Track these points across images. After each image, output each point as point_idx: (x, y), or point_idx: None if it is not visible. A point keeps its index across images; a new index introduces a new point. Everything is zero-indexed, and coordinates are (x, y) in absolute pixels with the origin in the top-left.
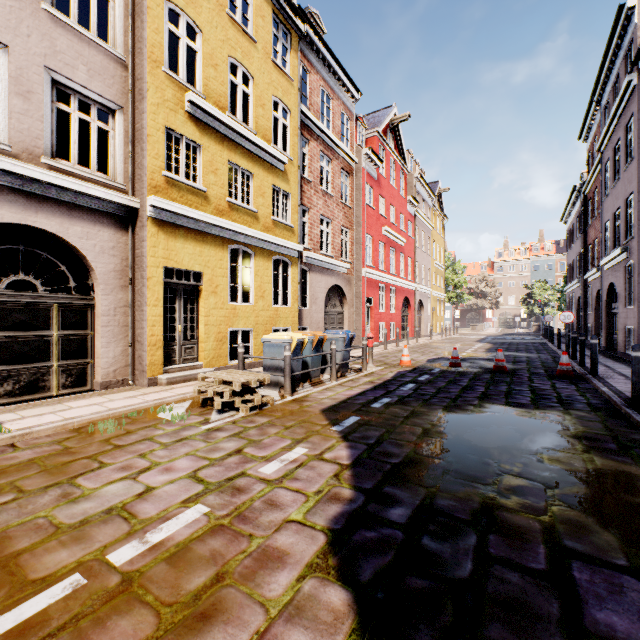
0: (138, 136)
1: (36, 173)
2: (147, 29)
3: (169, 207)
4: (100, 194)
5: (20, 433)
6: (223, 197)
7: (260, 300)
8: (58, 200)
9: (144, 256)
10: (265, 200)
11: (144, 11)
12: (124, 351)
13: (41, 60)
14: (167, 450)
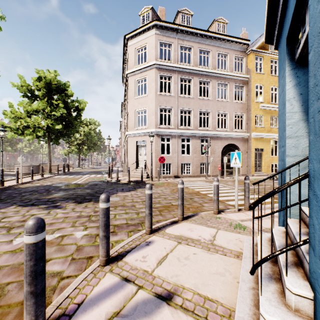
0: (248, 119)
1: (233, 134)
2: (251, 94)
3: (256, 134)
4: (242, 134)
5: (240, 178)
6: (269, 127)
7: None
8: (235, 137)
9: (250, 146)
10: None
11: (250, 91)
12: (245, 168)
13: (233, 112)
14: (269, 182)
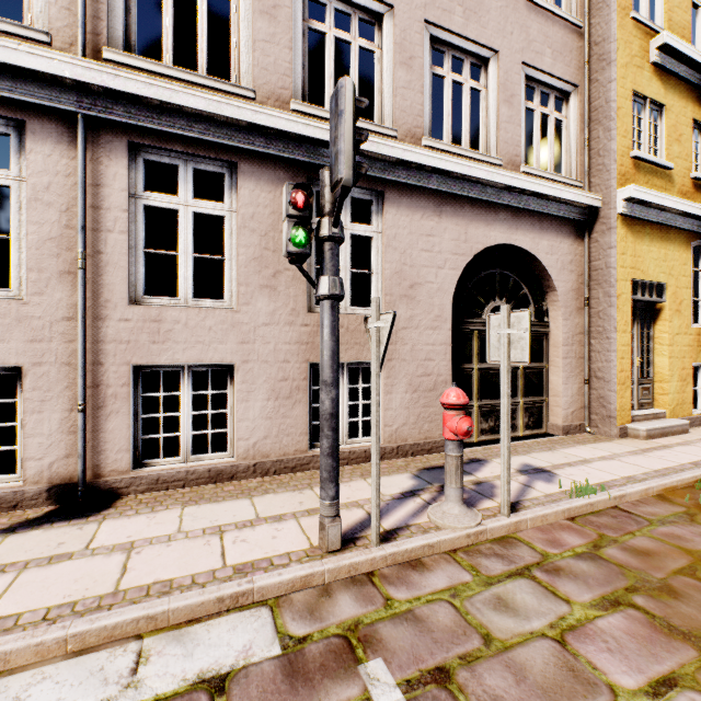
0: (597, 116)
1: (524, 183)
2: None
3: (645, 197)
4: (569, 197)
5: (617, 494)
6: (686, 173)
7: None
8: (530, 212)
9: (611, 267)
10: None
11: None
12: (578, 389)
13: (519, 57)
14: None
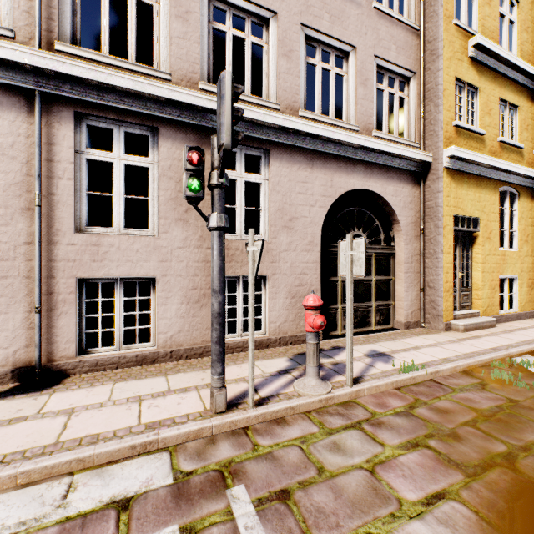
0: (429, 95)
1: (375, 144)
2: None
3: (463, 155)
4: (408, 154)
5: (433, 370)
6: (494, 138)
7: (523, 245)
8: (380, 165)
9: (439, 206)
10: (528, 133)
11: None
12: (416, 295)
13: (371, 51)
14: None
